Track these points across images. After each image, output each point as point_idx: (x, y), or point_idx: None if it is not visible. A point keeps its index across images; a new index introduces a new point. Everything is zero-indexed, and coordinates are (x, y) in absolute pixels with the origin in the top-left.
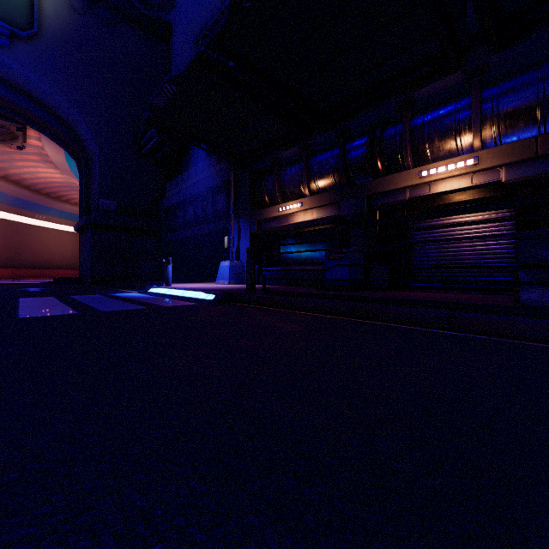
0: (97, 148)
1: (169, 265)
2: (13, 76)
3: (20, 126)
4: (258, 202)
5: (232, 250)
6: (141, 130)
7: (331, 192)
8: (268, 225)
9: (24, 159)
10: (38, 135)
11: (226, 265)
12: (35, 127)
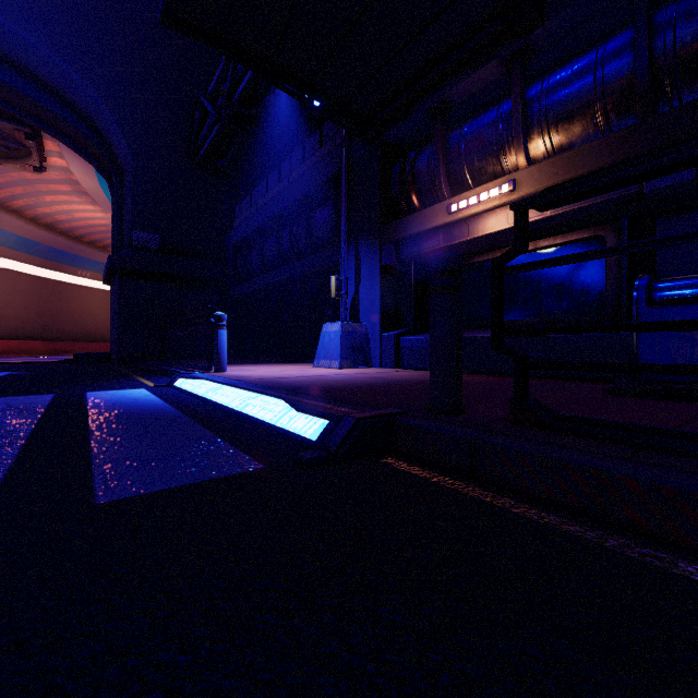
0: (129, 151)
1: (221, 329)
2: (1, 40)
3: (27, 130)
4: (395, 208)
5: (346, 303)
6: (197, 122)
7: (611, 136)
8: (419, 247)
9: (52, 192)
10: (59, 149)
11: (335, 330)
12: (47, 129)
